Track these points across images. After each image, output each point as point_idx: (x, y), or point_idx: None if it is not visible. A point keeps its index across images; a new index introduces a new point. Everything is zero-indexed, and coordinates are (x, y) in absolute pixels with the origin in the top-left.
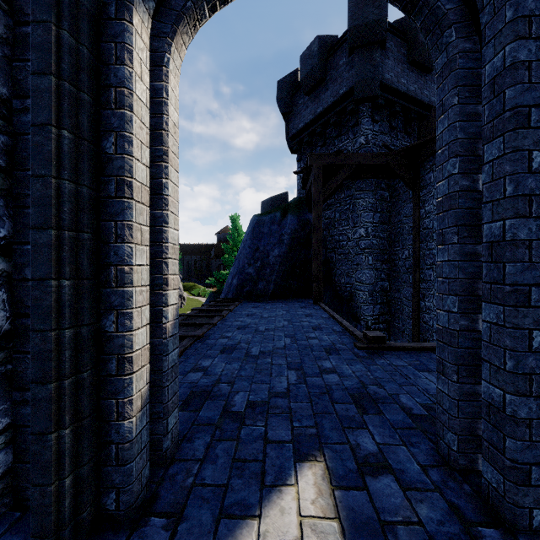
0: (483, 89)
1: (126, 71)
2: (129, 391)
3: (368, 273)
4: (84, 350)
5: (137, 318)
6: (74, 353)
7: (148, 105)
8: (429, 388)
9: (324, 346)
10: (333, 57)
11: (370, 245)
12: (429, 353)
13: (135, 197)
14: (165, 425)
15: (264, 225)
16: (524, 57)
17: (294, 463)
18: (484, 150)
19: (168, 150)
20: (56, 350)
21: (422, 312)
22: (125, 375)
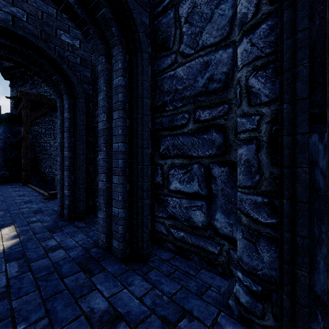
0: (64, 119)
1: None
2: None
3: None
4: None
5: None
6: None
7: None
8: None
9: (24, 201)
10: None
11: None
12: None
13: None
14: None
15: None
16: (69, 117)
17: (0, 229)
18: (64, 134)
19: None
20: None
21: None
22: None
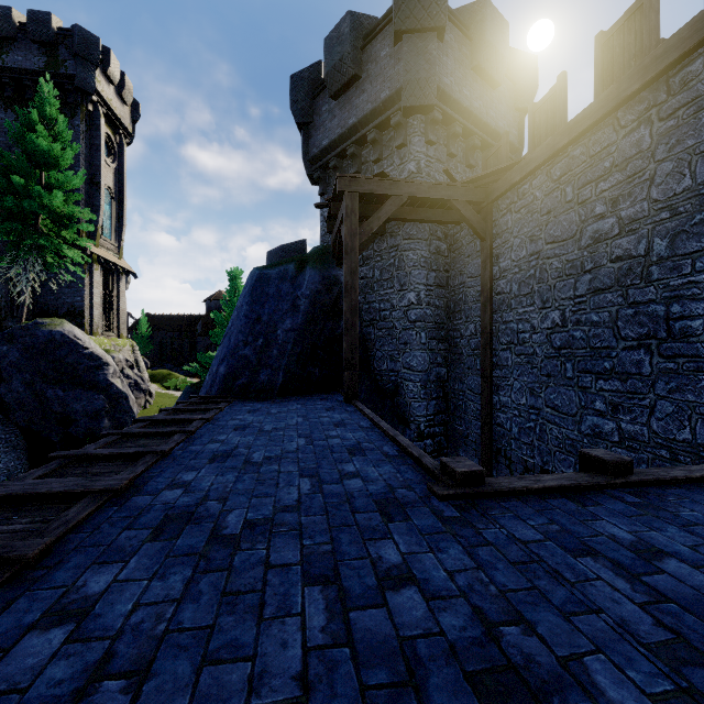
0: None
1: None
2: None
3: (420, 356)
4: None
5: None
6: None
7: None
8: (629, 617)
9: (375, 495)
10: (372, 46)
11: (423, 316)
12: (560, 500)
13: None
14: None
15: (269, 283)
16: None
17: None
18: None
19: None
20: None
21: (495, 410)
22: None
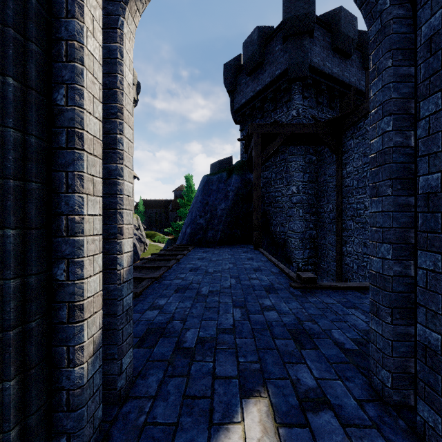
0: (419, 49)
1: (76, 25)
2: (80, 337)
3: (299, 224)
4: (32, 299)
5: (89, 266)
6: (21, 303)
7: (102, 62)
8: (357, 324)
9: (264, 286)
10: (270, 44)
11: (301, 200)
12: (353, 292)
13: (86, 149)
14: (120, 365)
15: (213, 183)
16: None
17: (240, 399)
18: (420, 107)
19: (122, 108)
20: (0, 301)
21: (344, 256)
22: (76, 322)
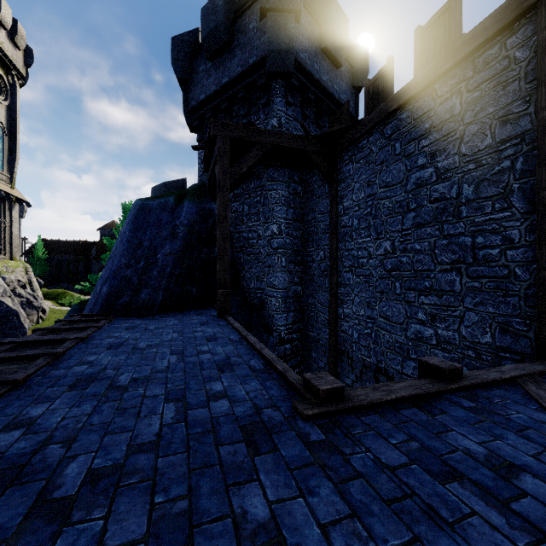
0: None
1: None
2: None
3: (281, 277)
4: None
5: None
6: None
7: None
8: None
9: (241, 419)
10: (242, 19)
11: (284, 244)
12: (411, 410)
13: None
14: None
15: (151, 212)
16: None
17: None
18: None
19: None
20: None
21: (340, 320)
22: None
